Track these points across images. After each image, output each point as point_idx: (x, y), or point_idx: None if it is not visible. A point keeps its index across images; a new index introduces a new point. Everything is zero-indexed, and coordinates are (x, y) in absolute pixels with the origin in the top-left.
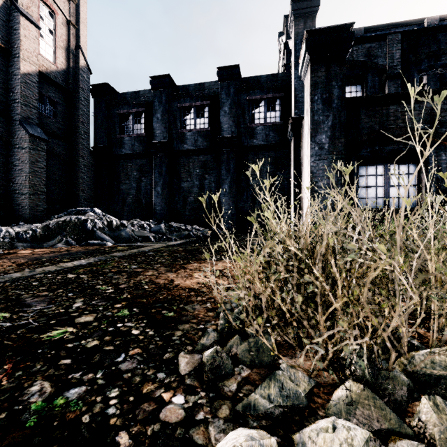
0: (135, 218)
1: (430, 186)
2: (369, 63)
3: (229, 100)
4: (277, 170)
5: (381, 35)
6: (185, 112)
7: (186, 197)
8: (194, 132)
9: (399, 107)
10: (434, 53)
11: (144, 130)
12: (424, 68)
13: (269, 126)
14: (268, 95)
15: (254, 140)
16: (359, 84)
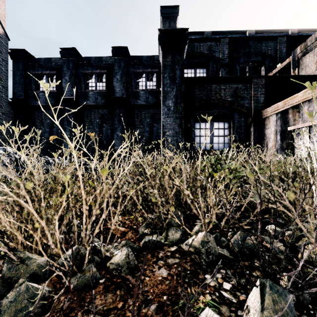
0: (48, 155)
1: (235, 137)
2: (210, 55)
3: (120, 71)
4: (154, 122)
5: (217, 38)
6: (90, 77)
7: (89, 140)
8: (95, 92)
9: (218, 86)
10: (247, 53)
11: (56, 88)
12: (242, 62)
13: (148, 92)
14: (148, 70)
15: (138, 101)
16: (204, 68)
